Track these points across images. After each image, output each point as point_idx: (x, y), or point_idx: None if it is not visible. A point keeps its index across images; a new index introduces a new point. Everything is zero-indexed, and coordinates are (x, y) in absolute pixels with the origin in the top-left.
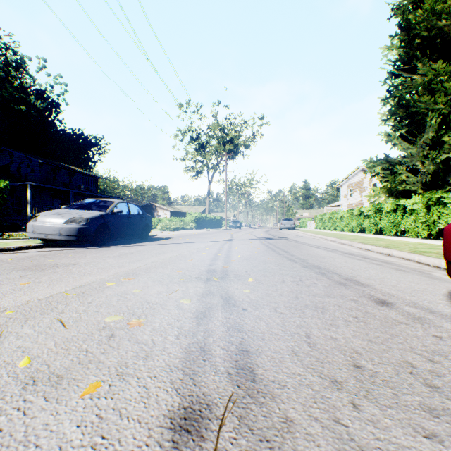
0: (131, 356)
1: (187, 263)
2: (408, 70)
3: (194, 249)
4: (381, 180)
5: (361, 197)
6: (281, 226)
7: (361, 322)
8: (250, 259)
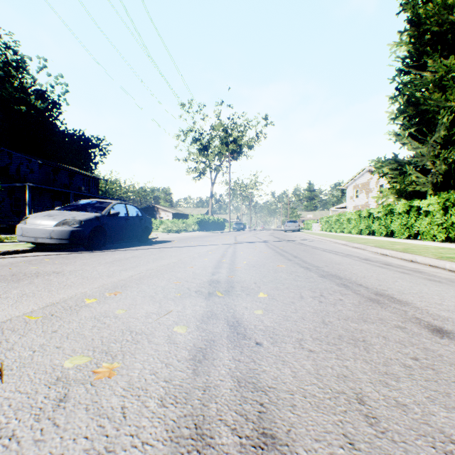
0: (80, 452)
1: (186, 271)
2: (417, 67)
3: (195, 253)
4: (390, 181)
5: (367, 199)
6: (286, 228)
7: (428, 368)
8: (258, 266)
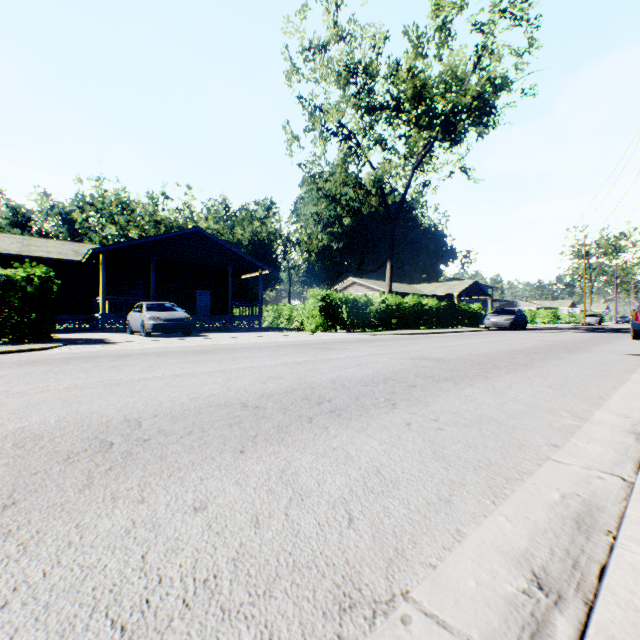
0: None
1: None
2: None
3: None
4: None
5: None
6: None
7: None
8: None
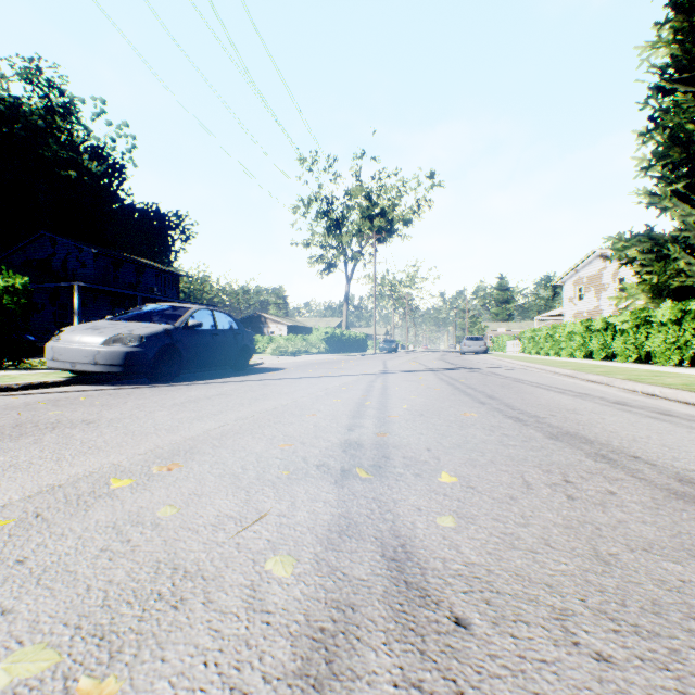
0: None
1: (303, 422)
2: (688, 81)
3: (320, 389)
4: (639, 271)
5: (598, 301)
6: (464, 349)
7: None
8: (428, 415)
